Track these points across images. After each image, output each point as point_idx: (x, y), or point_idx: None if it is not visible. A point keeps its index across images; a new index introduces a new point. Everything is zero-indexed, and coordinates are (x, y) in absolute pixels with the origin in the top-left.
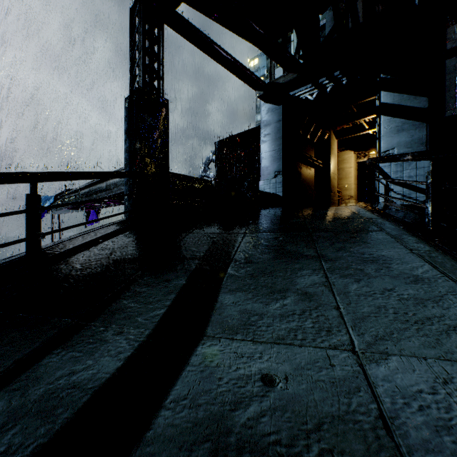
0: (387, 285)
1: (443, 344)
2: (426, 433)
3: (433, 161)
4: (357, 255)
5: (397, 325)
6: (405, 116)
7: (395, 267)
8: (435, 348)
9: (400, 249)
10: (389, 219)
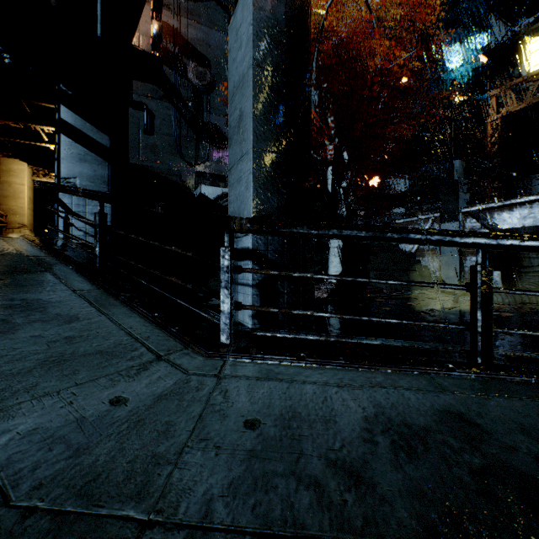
0: (37, 332)
1: (80, 372)
2: (39, 456)
3: (101, 203)
4: (3, 303)
5: (37, 370)
6: (89, 147)
7: (52, 310)
8: (71, 379)
9: (64, 291)
10: (60, 258)
